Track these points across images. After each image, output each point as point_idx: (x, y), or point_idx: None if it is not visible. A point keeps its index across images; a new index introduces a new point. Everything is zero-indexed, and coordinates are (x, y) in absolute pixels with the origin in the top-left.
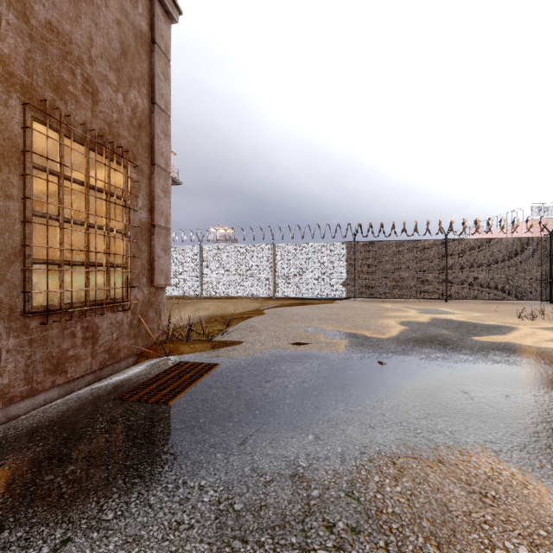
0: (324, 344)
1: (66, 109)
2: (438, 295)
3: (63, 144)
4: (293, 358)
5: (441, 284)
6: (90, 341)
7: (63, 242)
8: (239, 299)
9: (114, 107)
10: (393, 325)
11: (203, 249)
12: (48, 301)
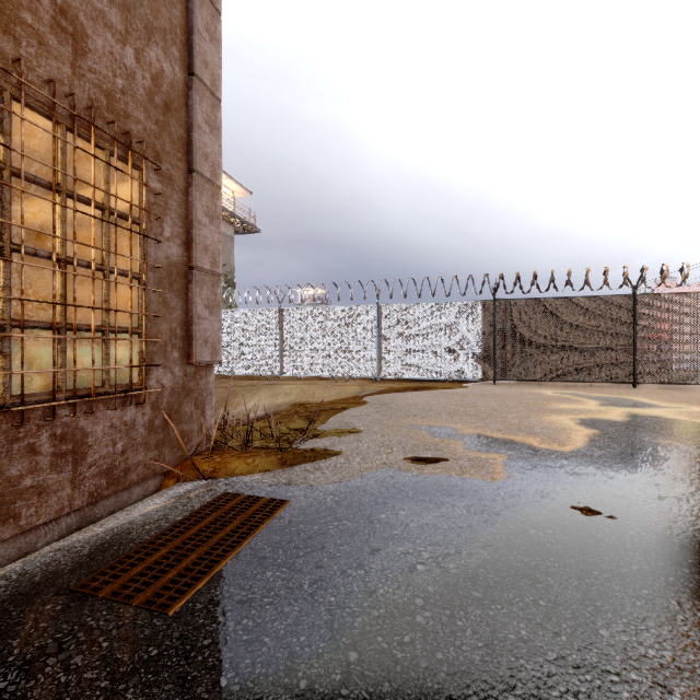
0: (467, 461)
1: (16, 51)
2: (622, 378)
3: (1, 107)
4: (417, 491)
5: (626, 361)
6: (69, 459)
7: (9, 286)
8: (332, 380)
9: (118, 68)
10: (571, 426)
11: (284, 313)
12: (50, 386)
